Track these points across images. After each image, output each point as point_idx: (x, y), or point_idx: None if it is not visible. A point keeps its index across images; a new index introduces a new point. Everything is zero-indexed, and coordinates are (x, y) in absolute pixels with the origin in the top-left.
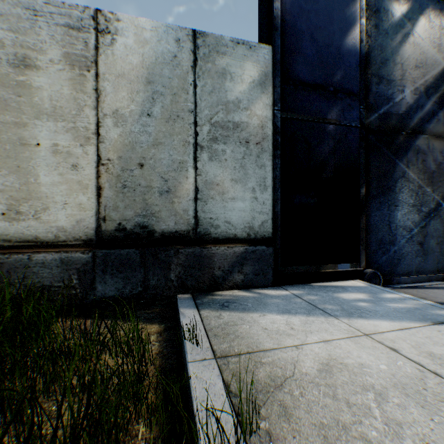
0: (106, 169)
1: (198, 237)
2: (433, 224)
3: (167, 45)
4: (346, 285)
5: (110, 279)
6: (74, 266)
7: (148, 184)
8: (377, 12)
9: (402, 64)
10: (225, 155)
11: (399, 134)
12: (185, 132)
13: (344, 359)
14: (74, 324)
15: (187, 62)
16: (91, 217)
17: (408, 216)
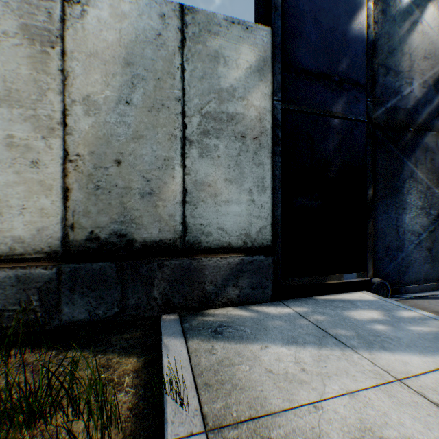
0: (75, 167)
1: (187, 247)
2: None
3: (150, 21)
4: (354, 299)
5: (80, 299)
6: (34, 284)
7: (126, 185)
8: None
9: (410, 54)
10: (218, 151)
11: (407, 131)
12: (171, 124)
13: (382, 428)
14: (31, 358)
15: (174, 42)
16: (56, 224)
17: (417, 220)
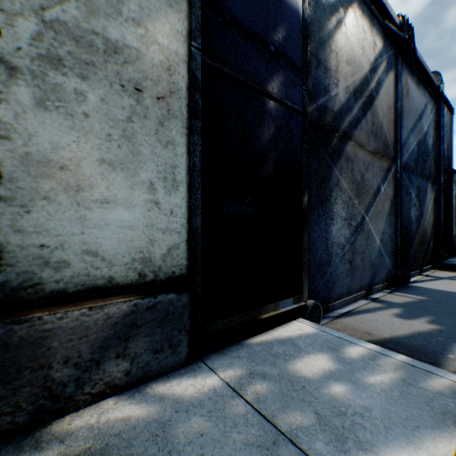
0: None
1: (1, 296)
2: (359, 239)
3: None
4: (293, 334)
5: None
6: None
7: None
8: None
9: (337, 53)
10: (85, 103)
11: (334, 136)
12: None
13: None
14: None
15: None
16: None
17: (342, 231)
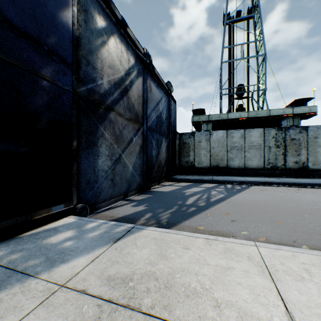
0: None
1: None
2: (118, 167)
3: None
4: (59, 225)
5: None
6: None
7: None
8: (86, 12)
9: (102, 60)
10: None
11: (101, 107)
12: None
13: None
14: None
15: None
16: None
17: (106, 163)
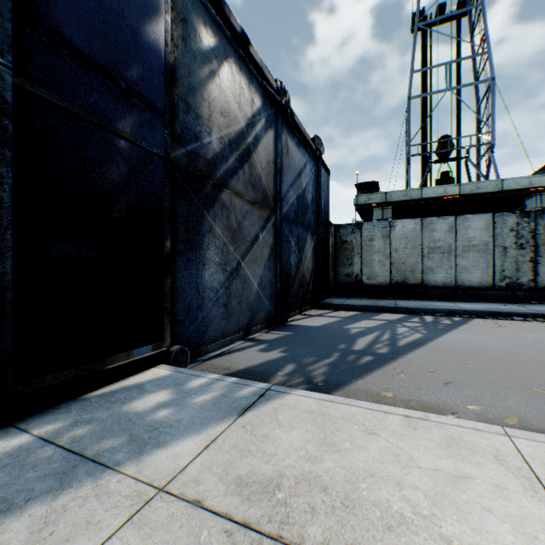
0: None
1: None
2: (236, 284)
3: None
4: (145, 380)
5: None
6: None
7: None
8: (185, 23)
9: (210, 103)
10: None
11: (208, 183)
12: None
13: None
14: None
15: None
16: None
17: (216, 276)
